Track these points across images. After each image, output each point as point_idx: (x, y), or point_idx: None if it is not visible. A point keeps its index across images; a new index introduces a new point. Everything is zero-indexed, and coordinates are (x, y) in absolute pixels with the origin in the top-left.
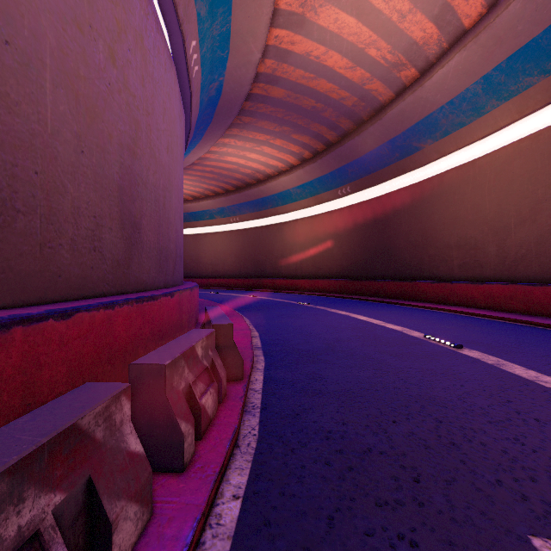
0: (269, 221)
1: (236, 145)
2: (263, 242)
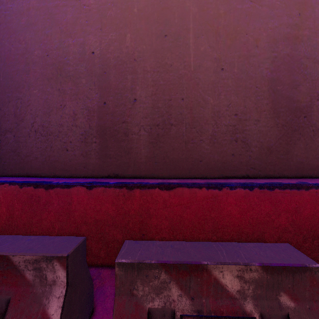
0: None
1: None
2: None
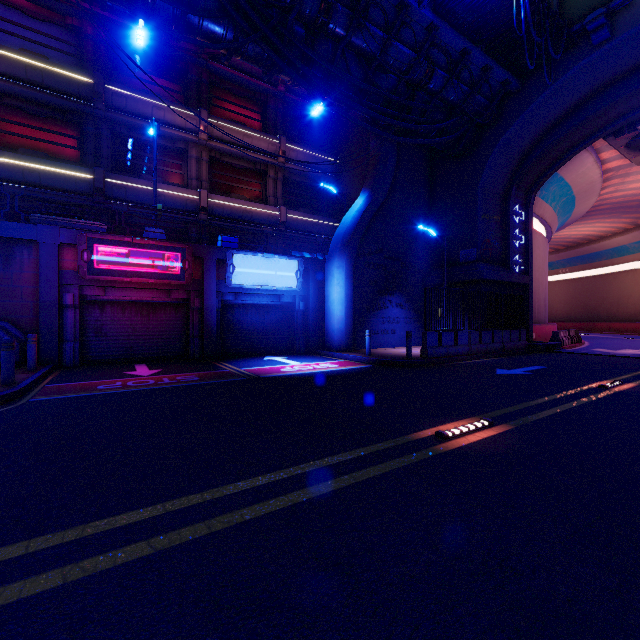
0: (603, 271)
1: (569, 228)
2: (595, 290)
